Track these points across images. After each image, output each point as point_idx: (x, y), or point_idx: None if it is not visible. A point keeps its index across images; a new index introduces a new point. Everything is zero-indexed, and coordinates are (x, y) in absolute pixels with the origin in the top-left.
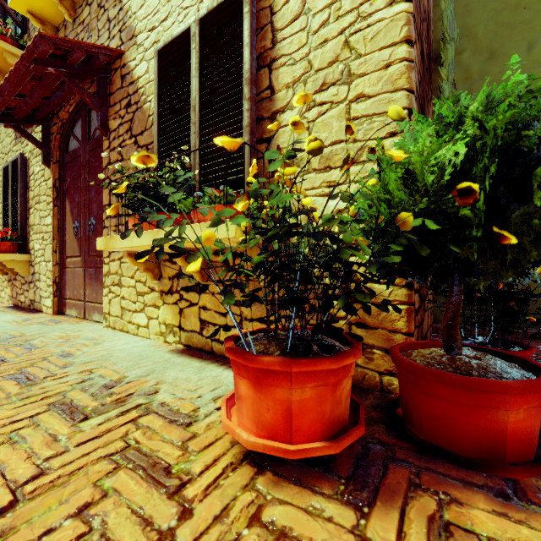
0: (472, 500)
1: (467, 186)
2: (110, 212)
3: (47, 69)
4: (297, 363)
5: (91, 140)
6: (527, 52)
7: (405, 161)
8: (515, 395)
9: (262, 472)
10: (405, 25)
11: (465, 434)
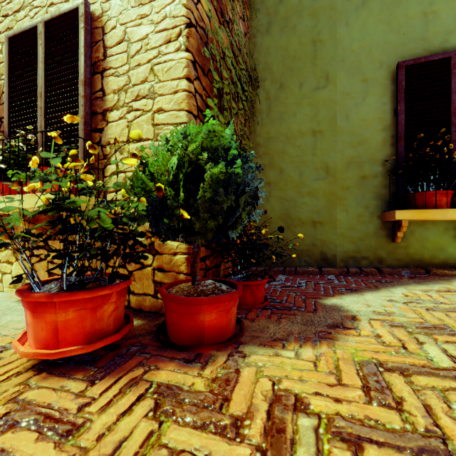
0: (168, 366)
1: (159, 186)
2: None
3: None
4: (57, 295)
5: None
6: (299, 88)
7: (156, 163)
8: (207, 305)
9: (39, 374)
10: (185, 67)
11: (185, 332)
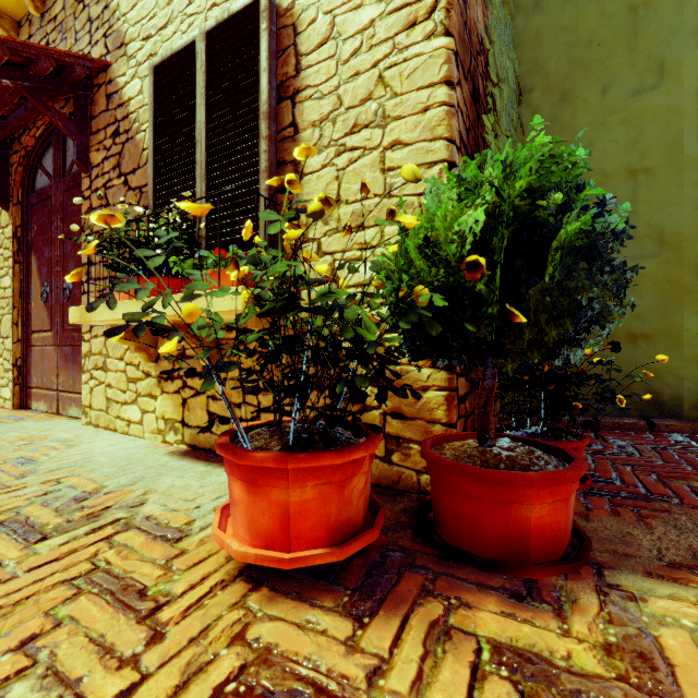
0: (484, 602)
1: (475, 260)
2: (71, 279)
3: (1, 81)
4: (293, 458)
5: (67, 176)
6: (601, 96)
7: (428, 226)
8: (537, 488)
9: (257, 589)
10: (444, 64)
11: (489, 534)
